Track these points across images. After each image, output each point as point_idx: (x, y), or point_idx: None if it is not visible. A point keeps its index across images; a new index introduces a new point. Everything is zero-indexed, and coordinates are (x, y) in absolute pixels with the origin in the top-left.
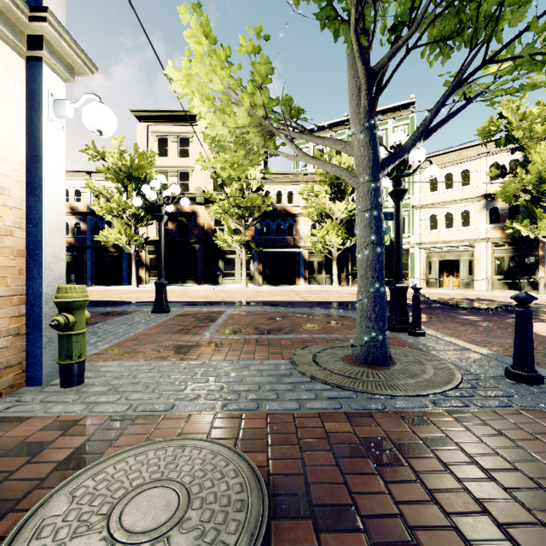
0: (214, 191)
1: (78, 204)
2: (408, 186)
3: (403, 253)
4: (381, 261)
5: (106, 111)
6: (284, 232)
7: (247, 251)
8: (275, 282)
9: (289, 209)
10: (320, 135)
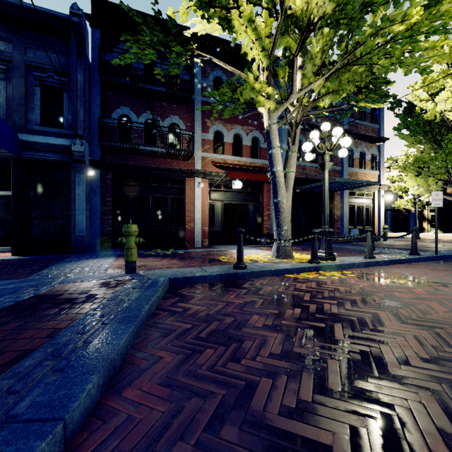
0: None
1: None
2: None
3: None
4: None
5: (390, 196)
6: None
7: None
8: None
9: None
10: None
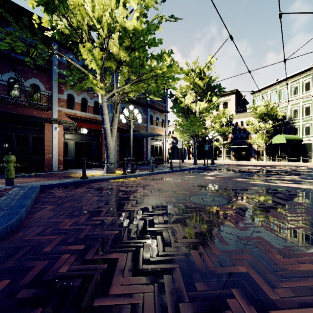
0: (215, 124)
1: (173, 134)
2: (311, 110)
3: (308, 145)
4: (195, 154)
5: (170, 141)
6: (244, 138)
7: (224, 147)
8: (242, 160)
9: (247, 128)
10: (264, 91)
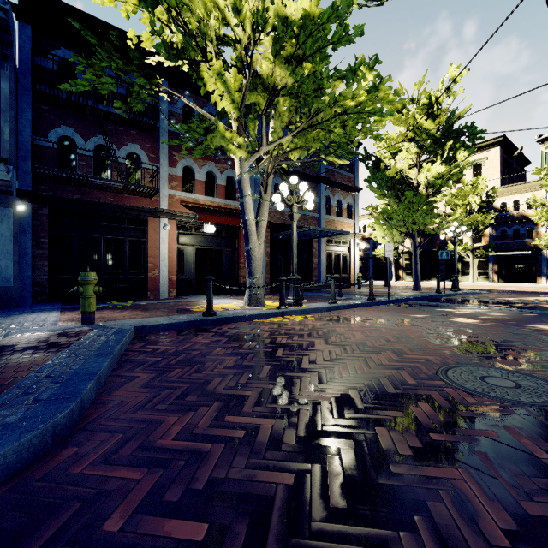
0: (453, 210)
1: (365, 233)
2: None
3: None
4: (416, 268)
5: (364, 245)
6: (522, 236)
7: (475, 255)
8: (516, 281)
9: (528, 214)
10: None
